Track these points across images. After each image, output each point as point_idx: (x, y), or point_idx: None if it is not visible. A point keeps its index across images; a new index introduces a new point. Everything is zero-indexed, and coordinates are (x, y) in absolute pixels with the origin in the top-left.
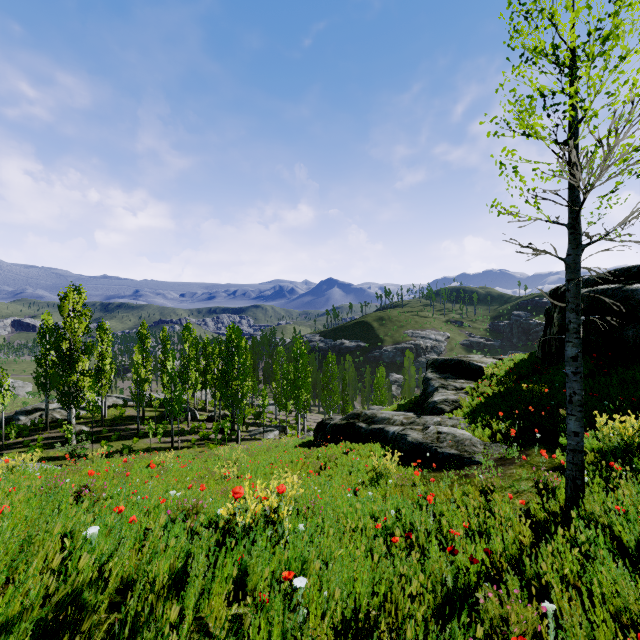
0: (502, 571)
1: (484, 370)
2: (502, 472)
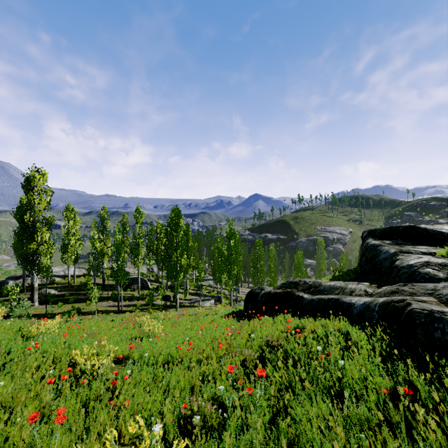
0: None
1: None
2: None
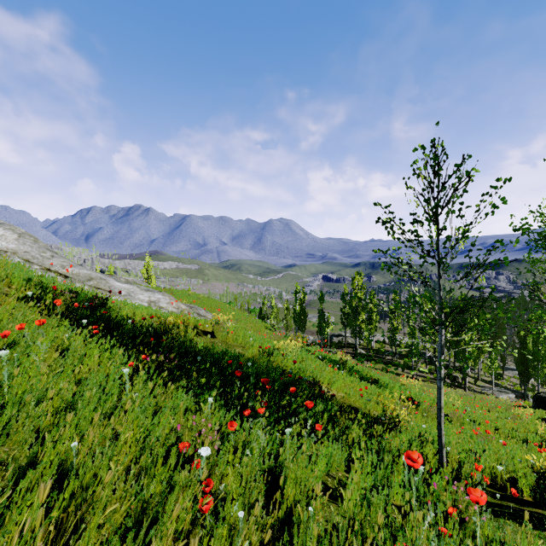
0: (476, 421)
1: None
2: None
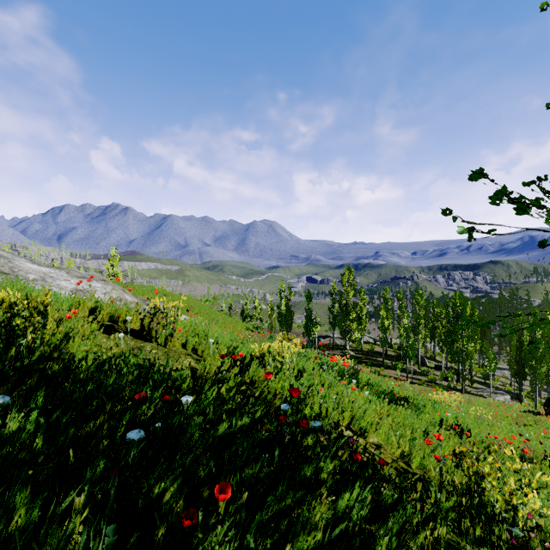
0: None
1: None
2: None
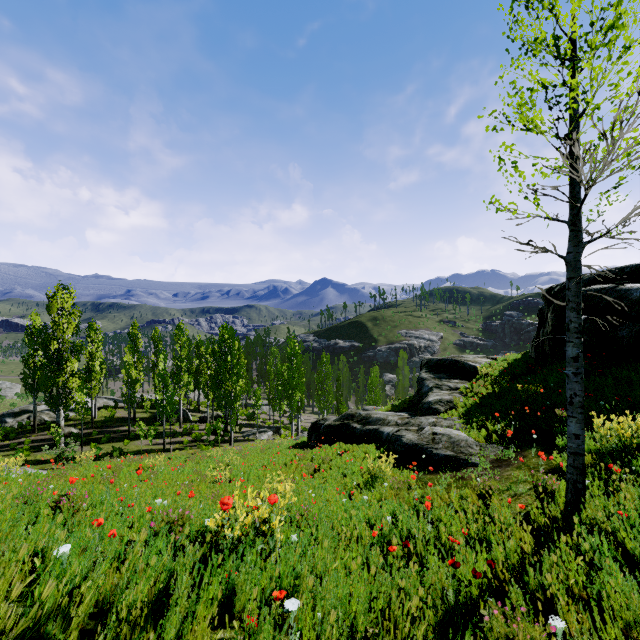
0: (505, 583)
1: (478, 370)
2: (499, 474)
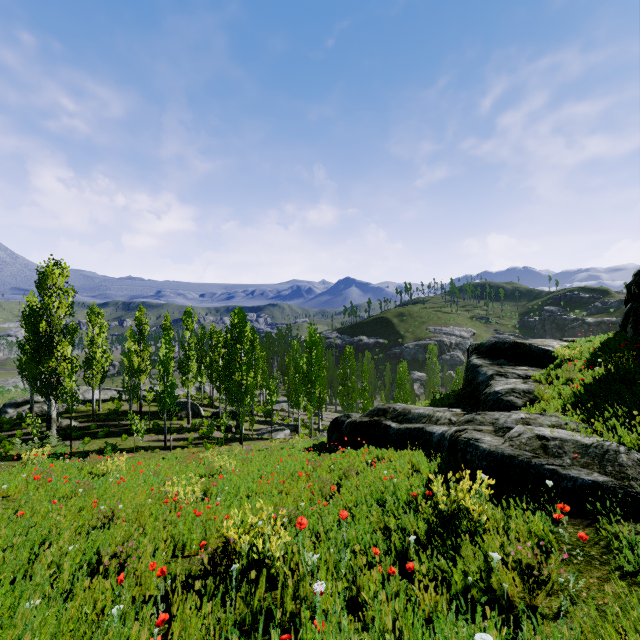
0: None
1: (552, 354)
2: None
